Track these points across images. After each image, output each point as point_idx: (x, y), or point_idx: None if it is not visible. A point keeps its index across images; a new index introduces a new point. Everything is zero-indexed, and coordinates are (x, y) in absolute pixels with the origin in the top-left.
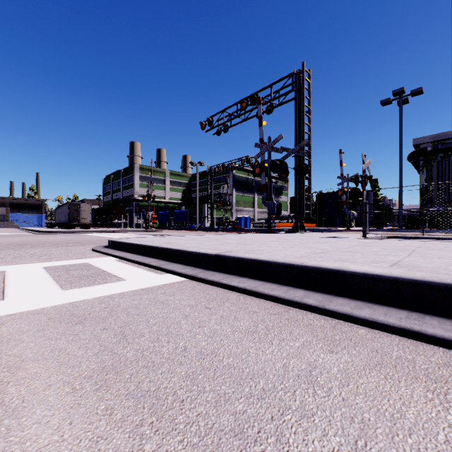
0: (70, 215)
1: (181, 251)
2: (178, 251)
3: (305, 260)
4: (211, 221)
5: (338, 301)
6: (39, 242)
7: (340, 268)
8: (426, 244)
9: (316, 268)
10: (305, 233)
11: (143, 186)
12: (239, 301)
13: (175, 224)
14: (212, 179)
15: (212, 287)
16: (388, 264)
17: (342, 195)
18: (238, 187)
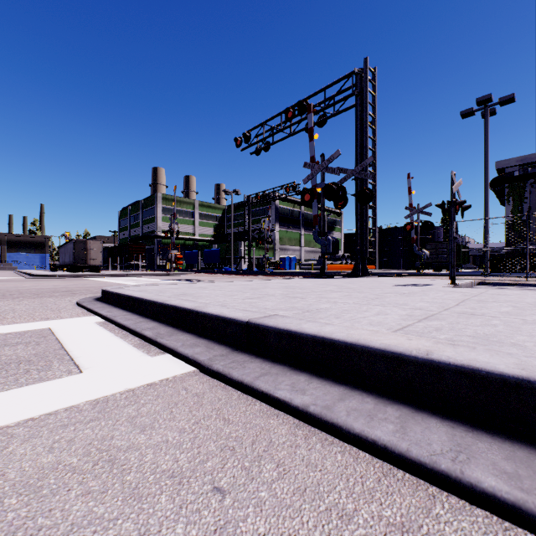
0: (76, 254)
1: (193, 312)
2: (189, 312)
3: (426, 345)
4: (249, 262)
5: None
6: (18, 291)
7: (531, 374)
8: None
9: (463, 369)
10: (369, 278)
11: (166, 219)
12: (294, 452)
13: (205, 266)
14: (250, 210)
15: (237, 394)
16: None
17: (411, 231)
18: (281, 221)
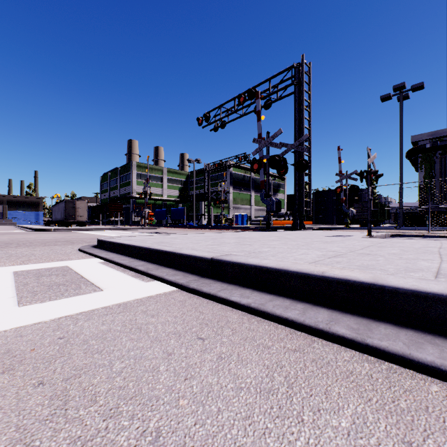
0: (66, 212)
1: (172, 253)
2: (169, 253)
3: (324, 269)
4: (208, 218)
5: (381, 330)
6: (28, 241)
7: (376, 281)
8: (446, 244)
9: (341, 280)
10: (305, 231)
11: (140, 183)
12: (242, 325)
13: (172, 221)
14: (209, 176)
15: (207, 301)
16: (430, 274)
17: (341, 193)
18: (235, 185)
